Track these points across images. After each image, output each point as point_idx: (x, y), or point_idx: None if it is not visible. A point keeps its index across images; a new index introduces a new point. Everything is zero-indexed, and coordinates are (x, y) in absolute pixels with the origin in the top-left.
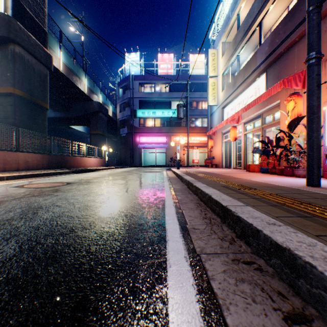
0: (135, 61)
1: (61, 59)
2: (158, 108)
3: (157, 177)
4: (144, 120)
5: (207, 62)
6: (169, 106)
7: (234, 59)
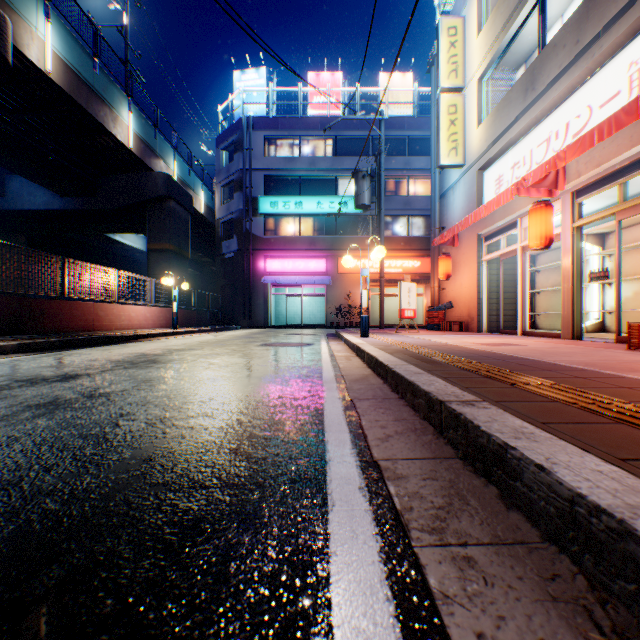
0: (255, 87)
1: (49, 43)
2: (307, 193)
3: (293, 375)
4: (276, 221)
5: (436, 52)
6: (334, 188)
7: (526, 13)
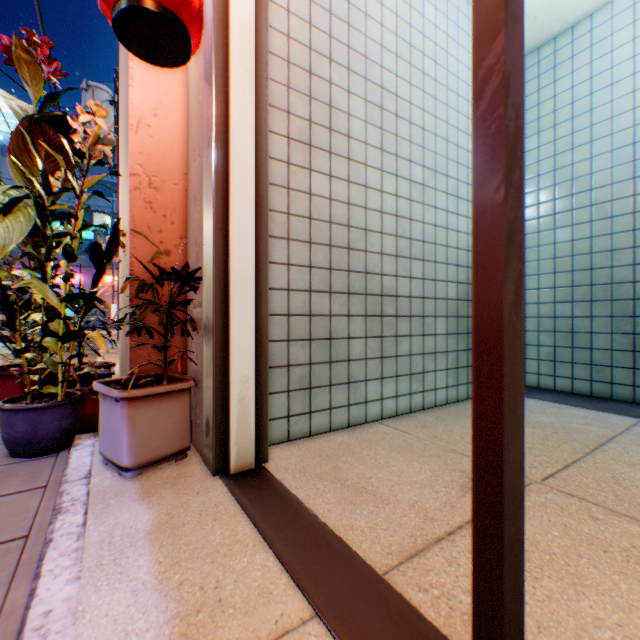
0: (7, 114)
1: None
2: None
3: None
4: None
5: None
6: (92, 219)
7: None
